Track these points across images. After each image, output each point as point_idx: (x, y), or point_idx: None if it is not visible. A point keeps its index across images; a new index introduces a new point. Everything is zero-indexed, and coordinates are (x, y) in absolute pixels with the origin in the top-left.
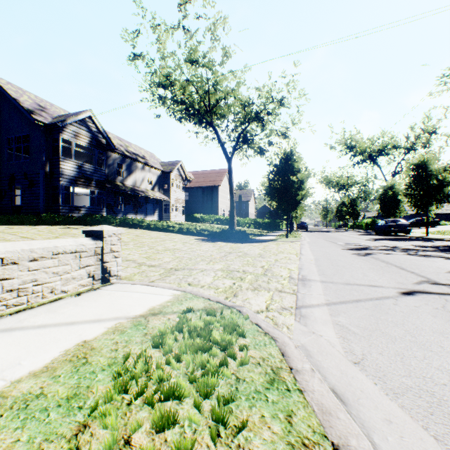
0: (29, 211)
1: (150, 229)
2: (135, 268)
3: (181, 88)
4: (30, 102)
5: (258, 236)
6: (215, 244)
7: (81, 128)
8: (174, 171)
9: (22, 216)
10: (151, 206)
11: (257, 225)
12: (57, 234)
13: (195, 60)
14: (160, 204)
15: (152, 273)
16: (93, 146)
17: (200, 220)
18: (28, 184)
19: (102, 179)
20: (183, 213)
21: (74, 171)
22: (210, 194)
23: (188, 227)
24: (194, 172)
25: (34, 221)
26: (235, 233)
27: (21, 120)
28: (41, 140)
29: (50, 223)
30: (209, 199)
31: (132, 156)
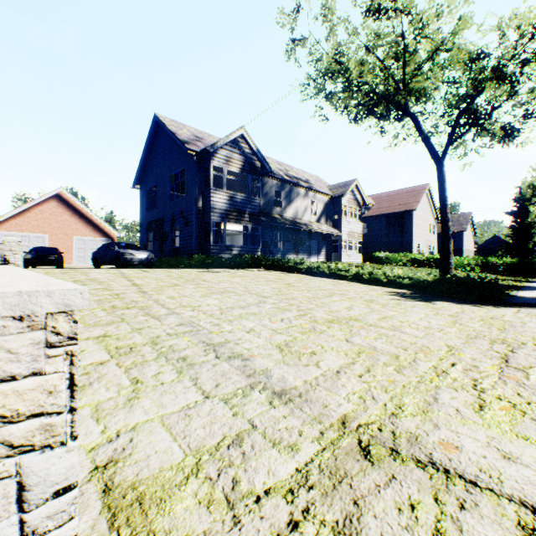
0: (185, 253)
1: (310, 274)
2: (222, 409)
3: (357, 65)
4: (188, 134)
5: (512, 289)
6: (434, 307)
7: (233, 151)
8: (346, 195)
9: (179, 258)
10: (316, 243)
11: (488, 268)
12: (181, 280)
13: (380, 7)
14: (327, 240)
15: (264, 458)
16: (245, 172)
17: (383, 261)
18: (184, 223)
19: (256, 211)
20: (359, 251)
21: (226, 204)
22: (399, 223)
23: (369, 271)
24: (374, 196)
25: (187, 263)
26: (472, 284)
27: (179, 155)
28: (194, 172)
29: (200, 266)
30: (397, 230)
31: (292, 180)
